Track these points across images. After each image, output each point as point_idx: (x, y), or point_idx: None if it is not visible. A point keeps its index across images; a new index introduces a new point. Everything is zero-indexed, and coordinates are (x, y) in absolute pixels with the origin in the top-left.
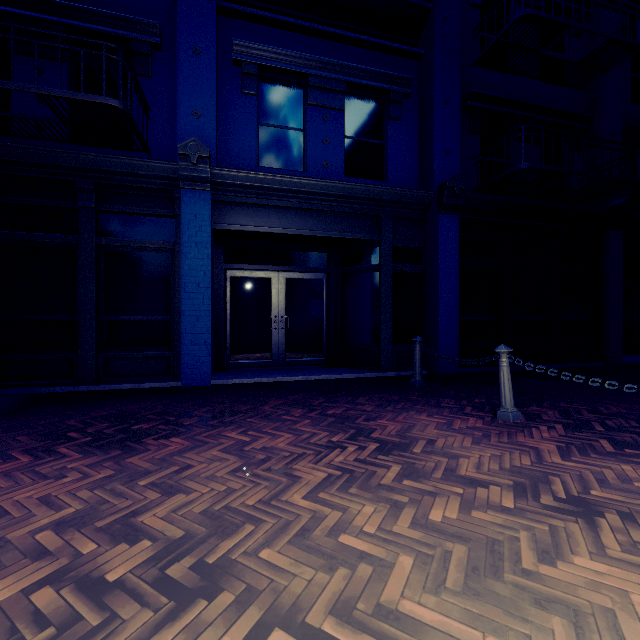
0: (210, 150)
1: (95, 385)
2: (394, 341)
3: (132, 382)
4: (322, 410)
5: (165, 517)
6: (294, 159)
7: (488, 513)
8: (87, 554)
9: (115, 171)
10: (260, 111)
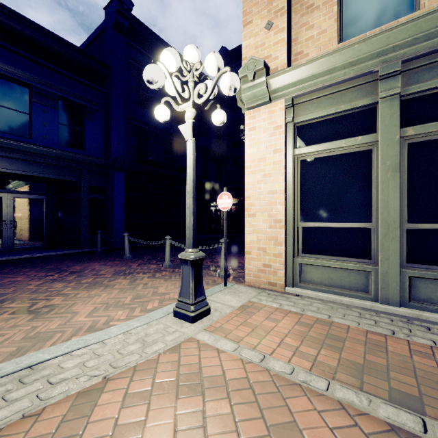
0: None
1: None
2: (90, 233)
3: None
4: (42, 267)
5: None
6: (22, 129)
7: (101, 279)
8: None
9: None
10: None
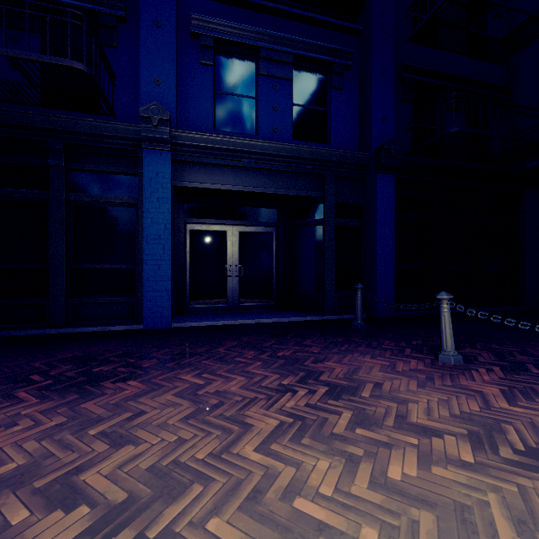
0: (170, 114)
1: (64, 328)
2: (336, 288)
3: (99, 325)
4: (272, 352)
5: (109, 474)
6: (247, 124)
7: (449, 469)
8: (16, 525)
9: (83, 132)
10: (216, 80)
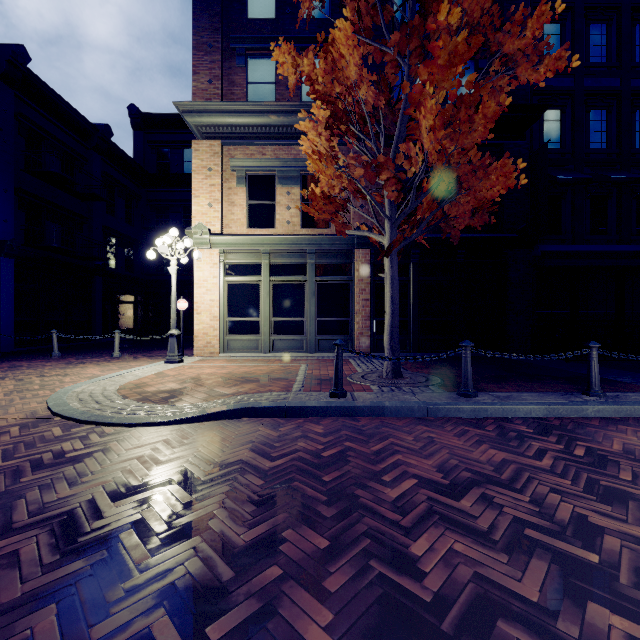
0: None
1: None
2: None
3: None
4: None
5: None
6: None
7: (61, 366)
8: None
9: None
10: None
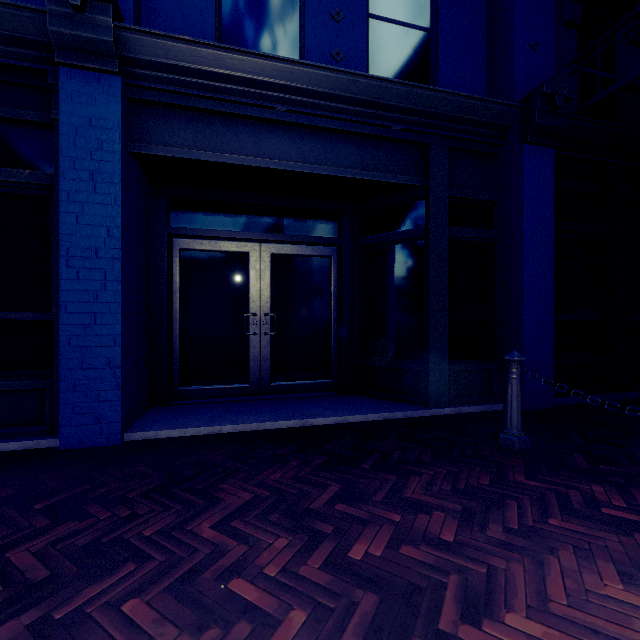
0: (122, 1)
1: None
2: (449, 355)
3: None
4: (336, 540)
5: None
6: (283, 45)
7: None
8: None
9: None
10: None
